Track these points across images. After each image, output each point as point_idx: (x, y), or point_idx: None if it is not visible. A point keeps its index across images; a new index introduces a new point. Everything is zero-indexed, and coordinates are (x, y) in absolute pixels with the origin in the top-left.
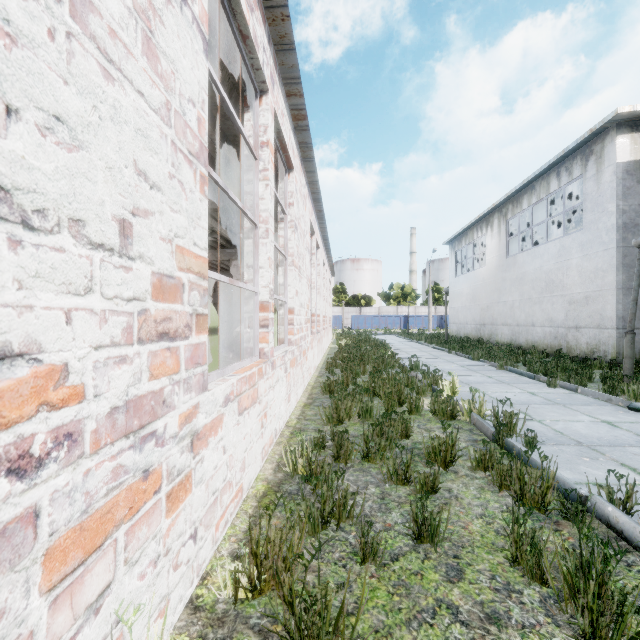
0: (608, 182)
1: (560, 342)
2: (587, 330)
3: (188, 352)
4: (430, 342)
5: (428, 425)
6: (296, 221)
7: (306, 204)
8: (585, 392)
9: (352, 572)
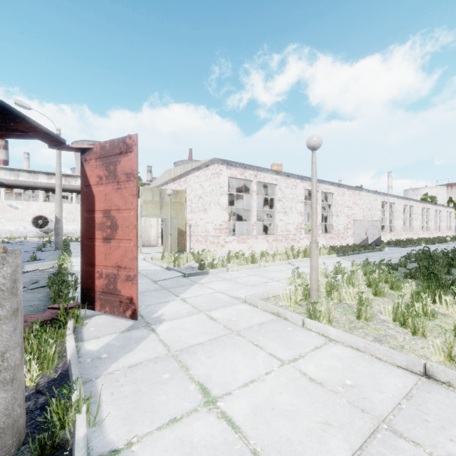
0: None
1: None
2: None
3: (402, 230)
4: None
5: None
6: (415, 213)
7: (419, 206)
8: None
9: None
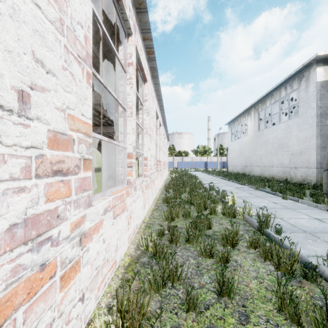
0: (312, 91)
1: (286, 175)
2: (301, 169)
3: (77, 183)
4: (218, 175)
5: (221, 221)
6: (148, 110)
7: (154, 101)
8: (303, 202)
9: (181, 318)
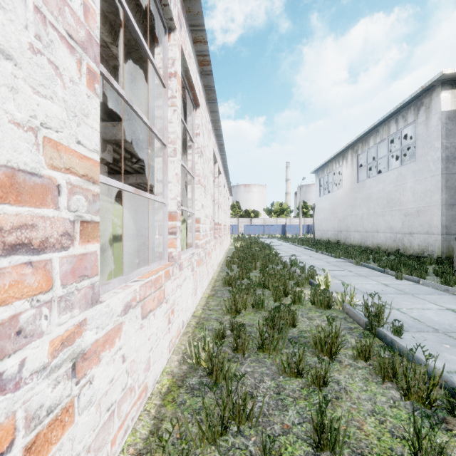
0: (435, 126)
1: (398, 244)
2: (418, 235)
3: (67, 264)
4: (302, 244)
5: (309, 314)
6: (202, 148)
7: (210, 137)
8: (426, 283)
9: None
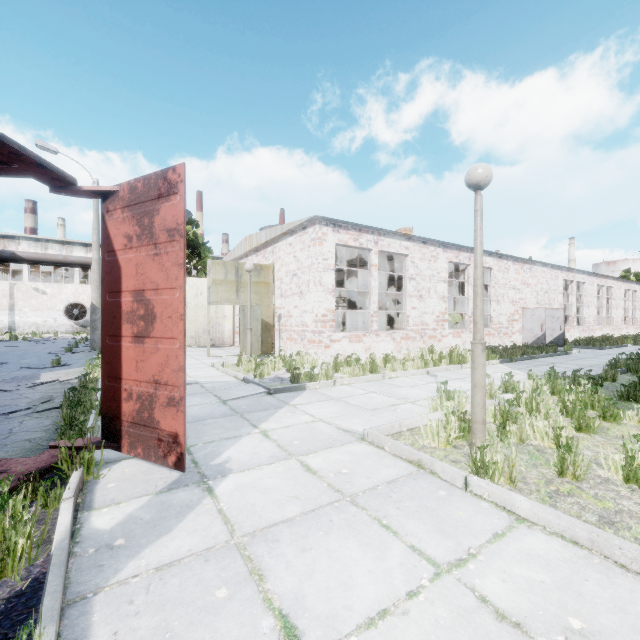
0: None
1: None
2: None
3: (595, 322)
4: None
5: None
6: (614, 297)
7: (621, 287)
8: None
9: None
